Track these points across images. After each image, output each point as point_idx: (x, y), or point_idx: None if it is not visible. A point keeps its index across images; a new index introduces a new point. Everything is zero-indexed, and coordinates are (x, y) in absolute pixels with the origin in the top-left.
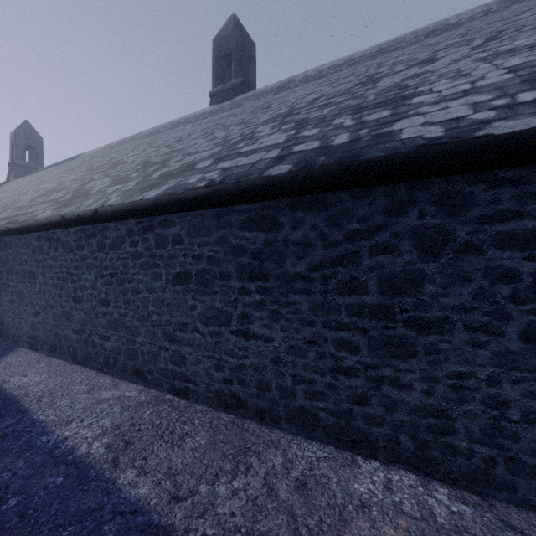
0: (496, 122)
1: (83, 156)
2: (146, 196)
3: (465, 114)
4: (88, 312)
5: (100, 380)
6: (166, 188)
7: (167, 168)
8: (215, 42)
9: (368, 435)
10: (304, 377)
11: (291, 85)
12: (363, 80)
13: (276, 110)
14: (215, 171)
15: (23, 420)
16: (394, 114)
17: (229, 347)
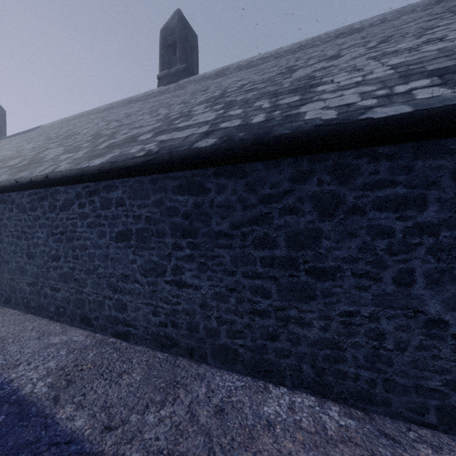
0: (376, 108)
1: (43, 127)
2: (92, 163)
3: (354, 101)
4: (40, 267)
5: (50, 327)
6: (110, 157)
7: (114, 140)
8: (162, 32)
9: (277, 366)
10: (226, 319)
11: (227, 72)
12: (283, 71)
13: (212, 92)
14: (154, 143)
15: None
16: (302, 99)
17: (164, 295)
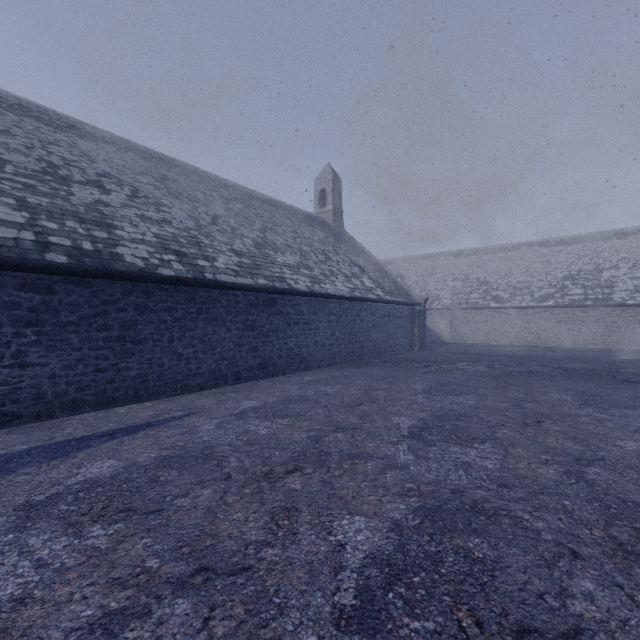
0: (161, 268)
1: None
2: None
3: (148, 257)
4: None
5: None
6: None
7: None
8: None
9: (114, 397)
10: (75, 381)
11: None
12: (46, 167)
13: None
14: None
15: None
16: (112, 239)
17: (2, 379)
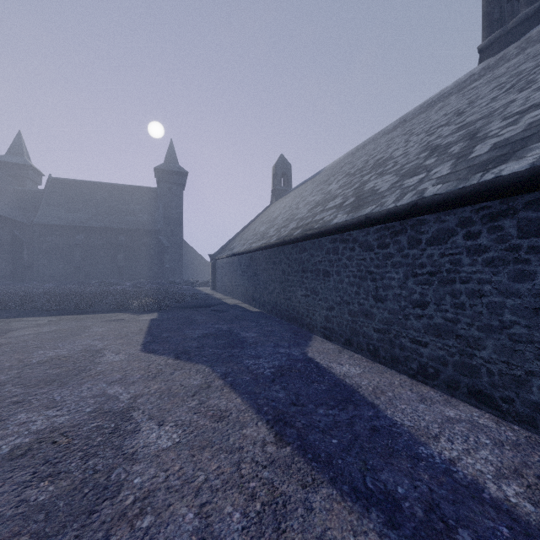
0: None
1: (325, 170)
2: (505, 171)
3: None
4: (394, 312)
5: (421, 389)
6: None
7: (497, 137)
8: None
9: None
10: None
11: None
12: None
13: None
14: None
15: (380, 416)
16: None
17: None
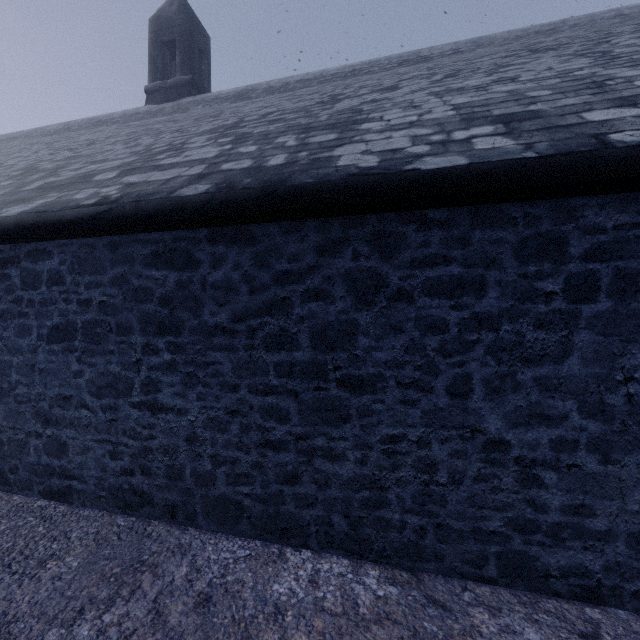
0: (426, 157)
1: None
2: (5, 213)
3: (404, 146)
4: None
5: None
6: (39, 204)
7: (55, 178)
8: (153, 22)
9: (299, 521)
10: (226, 457)
11: (252, 94)
12: (324, 99)
13: (224, 120)
14: (116, 186)
15: None
16: (340, 138)
17: (130, 426)
